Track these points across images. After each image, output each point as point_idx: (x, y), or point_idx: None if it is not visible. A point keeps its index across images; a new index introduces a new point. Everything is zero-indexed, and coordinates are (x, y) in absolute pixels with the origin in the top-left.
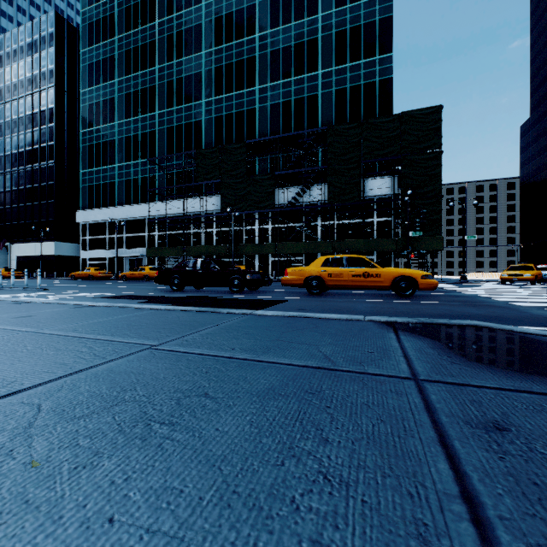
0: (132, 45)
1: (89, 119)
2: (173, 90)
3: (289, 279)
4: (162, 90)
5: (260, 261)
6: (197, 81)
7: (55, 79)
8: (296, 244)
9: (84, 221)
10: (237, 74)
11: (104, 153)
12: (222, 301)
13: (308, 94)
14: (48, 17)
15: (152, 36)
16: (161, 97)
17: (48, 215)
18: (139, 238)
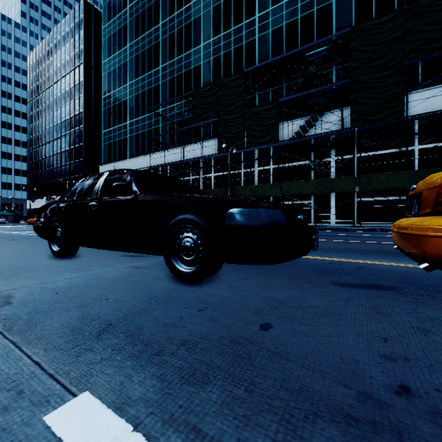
0: (140, 10)
1: (108, 85)
2: (174, 41)
3: None
4: (165, 44)
5: None
6: (196, 27)
7: (84, 56)
8: (305, 182)
9: None
10: (235, 8)
11: (119, 113)
12: None
13: (319, 6)
14: (79, 6)
15: None
16: (164, 51)
17: (79, 171)
18: None
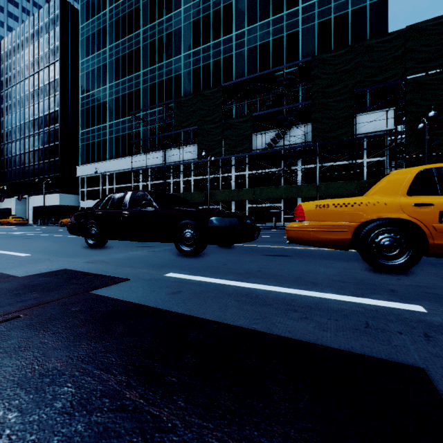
0: (120, 14)
1: (86, 85)
2: (155, 48)
3: (309, 229)
4: (146, 50)
5: (236, 208)
6: (177, 37)
7: (60, 53)
8: (275, 188)
9: (82, 175)
10: (214, 24)
11: (98, 114)
12: (3, 367)
13: (288, 32)
14: (55, 1)
15: (137, 2)
16: (145, 57)
17: (55, 171)
18: (126, 189)
